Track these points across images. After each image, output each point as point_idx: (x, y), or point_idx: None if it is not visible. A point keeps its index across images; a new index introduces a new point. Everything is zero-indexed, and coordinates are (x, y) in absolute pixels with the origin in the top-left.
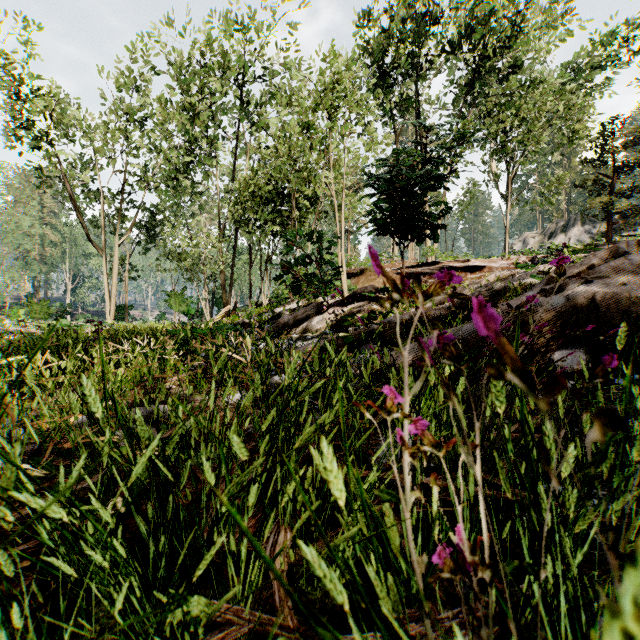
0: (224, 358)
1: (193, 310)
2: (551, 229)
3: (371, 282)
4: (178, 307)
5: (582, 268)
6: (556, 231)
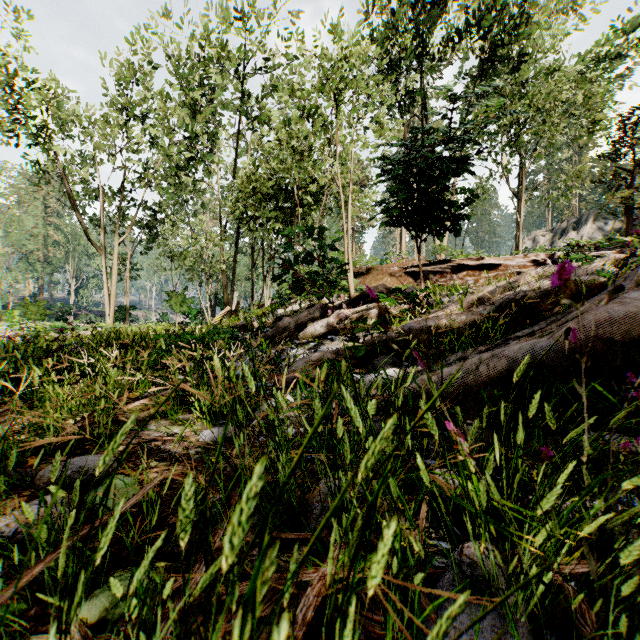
0: (119, 438)
1: (194, 311)
2: (562, 227)
3: (378, 281)
4: (179, 308)
5: None
6: (567, 229)
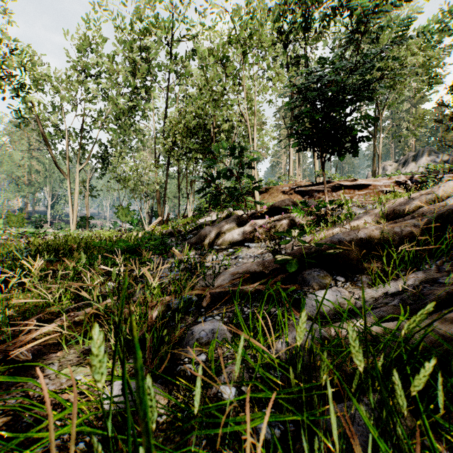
0: None
1: (136, 220)
2: (404, 159)
3: (274, 198)
4: (124, 218)
5: None
6: (408, 160)
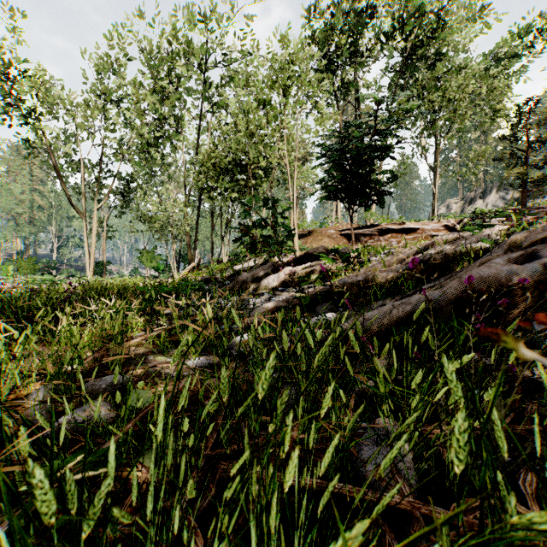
0: (181, 348)
1: (162, 266)
2: (471, 196)
3: (318, 242)
4: (149, 263)
5: (544, 233)
6: (475, 198)
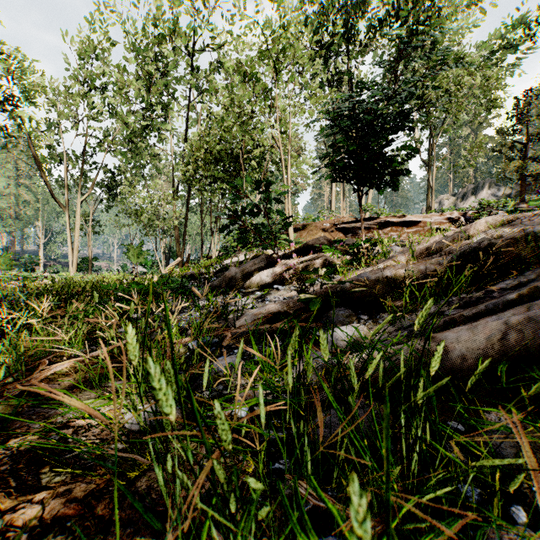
0: None
1: (150, 262)
2: (463, 192)
3: (313, 236)
4: (136, 259)
5: None
6: (467, 194)
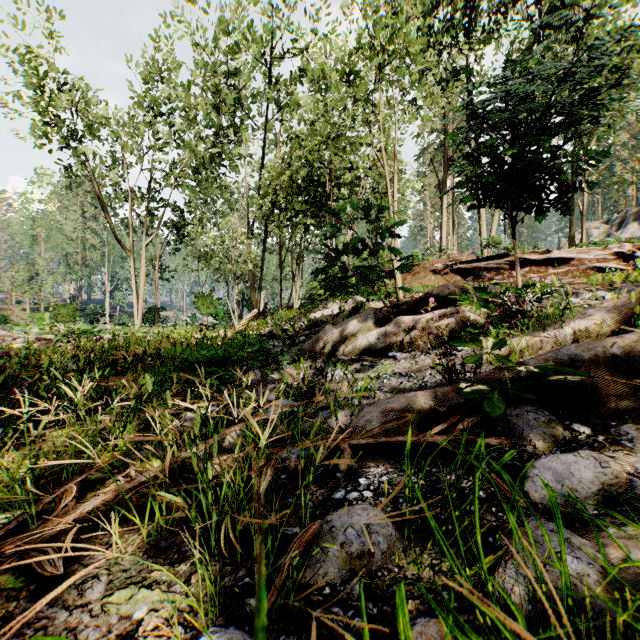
0: None
1: (221, 312)
2: (619, 218)
3: (420, 280)
4: (206, 309)
5: None
6: (626, 220)
